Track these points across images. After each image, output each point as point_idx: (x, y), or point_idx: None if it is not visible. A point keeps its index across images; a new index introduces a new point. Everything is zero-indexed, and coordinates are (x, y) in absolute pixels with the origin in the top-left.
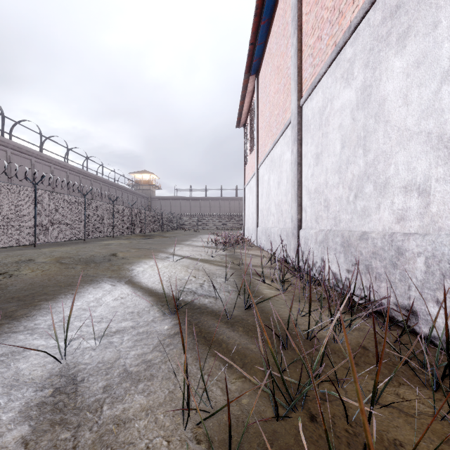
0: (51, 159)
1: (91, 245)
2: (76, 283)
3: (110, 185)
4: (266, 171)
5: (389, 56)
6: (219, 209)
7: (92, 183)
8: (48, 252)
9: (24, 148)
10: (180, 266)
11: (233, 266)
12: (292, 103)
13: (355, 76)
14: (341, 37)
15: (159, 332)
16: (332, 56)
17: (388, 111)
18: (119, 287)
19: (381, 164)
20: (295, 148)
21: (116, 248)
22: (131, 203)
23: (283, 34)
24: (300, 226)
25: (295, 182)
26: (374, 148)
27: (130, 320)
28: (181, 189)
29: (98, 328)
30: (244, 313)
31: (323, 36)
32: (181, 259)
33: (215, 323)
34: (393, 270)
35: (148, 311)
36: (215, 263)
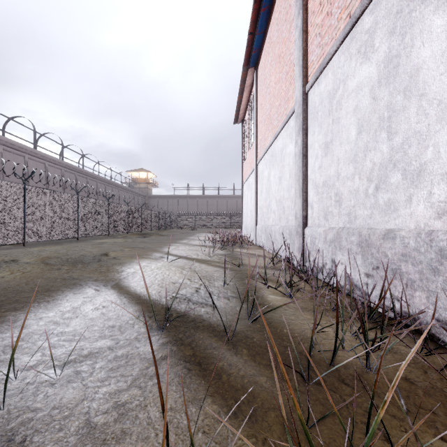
0: (45, 156)
1: (83, 244)
2: (56, 287)
3: (107, 183)
4: (266, 167)
5: (426, 15)
6: (217, 207)
7: (88, 181)
8: (36, 251)
9: (17, 144)
10: (174, 267)
11: (232, 267)
12: (296, 90)
13: (376, 48)
14: (357, 6)
15: (143, 355)
16: (345, 30)
17: (424, 82)
18: (104, 292)
19: (413, 147)
20: (300, 138)
21: (109, 247)
22: (128, 201)
23: (285, 19)
24: (305, 223)
25: (300, 176)
26: (403, 129)
27: (108, 337)
28: (178, 187)
29: (65, 349)
30: (248, 328)
31: (333, 11)
32: (176, 259)
33: (213, 343)
34: (433, 276)
35: (132, 324)
36: (212, 263)
